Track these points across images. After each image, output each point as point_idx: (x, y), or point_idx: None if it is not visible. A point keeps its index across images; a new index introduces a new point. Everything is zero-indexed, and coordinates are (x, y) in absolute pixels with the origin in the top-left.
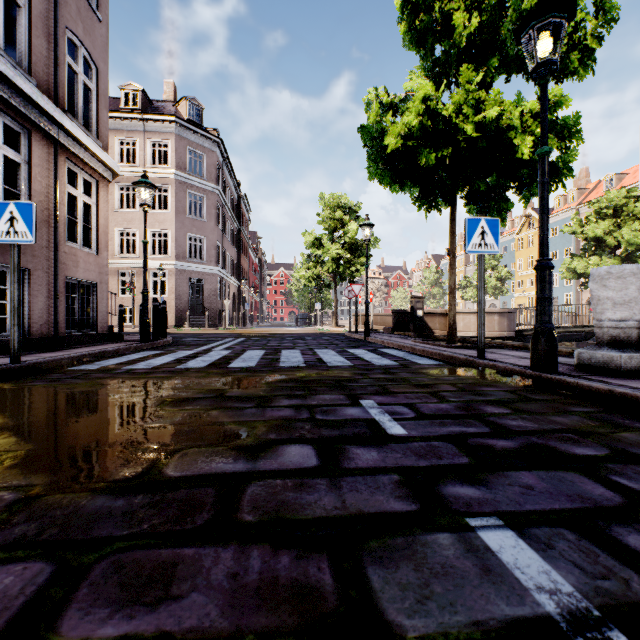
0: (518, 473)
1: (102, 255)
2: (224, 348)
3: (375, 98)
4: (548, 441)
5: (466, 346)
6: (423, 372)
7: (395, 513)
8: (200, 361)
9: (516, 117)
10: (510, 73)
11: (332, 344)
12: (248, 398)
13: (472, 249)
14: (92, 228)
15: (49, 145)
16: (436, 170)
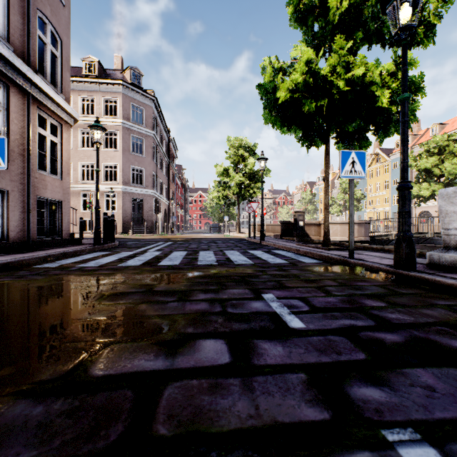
0: (414, 371)
1: (65, 180)
2: (156, 250)
3: (269, 64)
4: (428, 334)
5: (338, 248)
6: (308, 269)
7: (309, 423)
8: (137, 260)
9: (377, 75)
10: (371, 43)
11: (237, 246)
12: (171, 292)
13: (345, 175)
14: (58, 160)
15: (23, 97)
16: (315, 116)
